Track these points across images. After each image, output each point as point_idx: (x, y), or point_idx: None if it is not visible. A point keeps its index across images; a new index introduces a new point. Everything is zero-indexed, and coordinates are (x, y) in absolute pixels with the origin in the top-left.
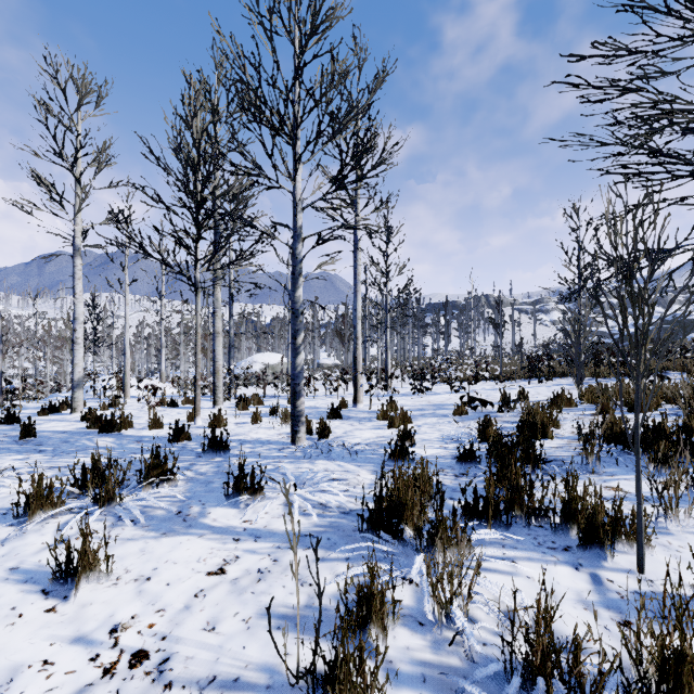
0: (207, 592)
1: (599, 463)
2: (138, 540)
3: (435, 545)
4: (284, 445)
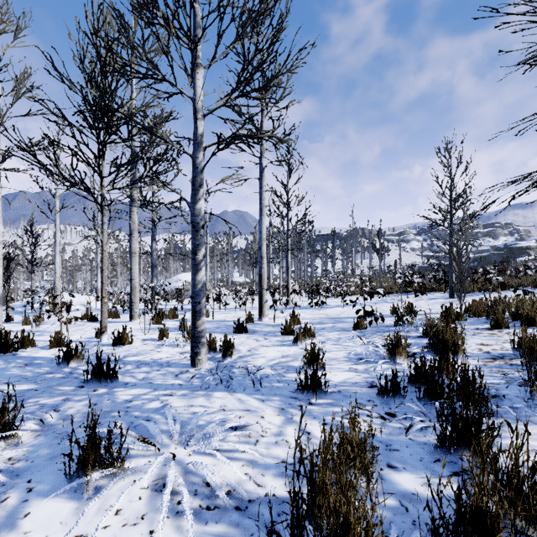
0: None
1: None
2: None
3: None
4: (184, 367)
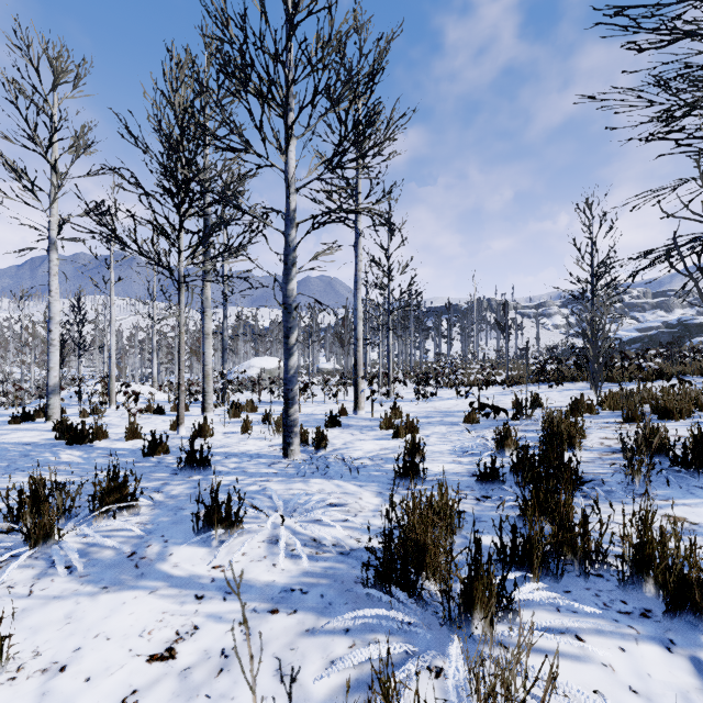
0: (141, 695)
1: (649, 484)
2: (67, 599)
3: (468, 613)
4: (275, 459)
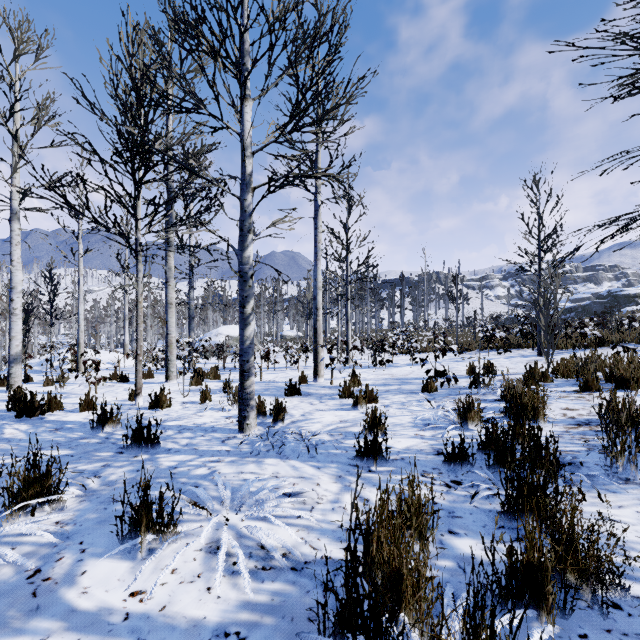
0: None
1: (635, 468)
2: None
3: None
4: (230, 433)
